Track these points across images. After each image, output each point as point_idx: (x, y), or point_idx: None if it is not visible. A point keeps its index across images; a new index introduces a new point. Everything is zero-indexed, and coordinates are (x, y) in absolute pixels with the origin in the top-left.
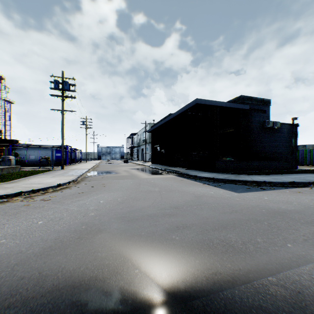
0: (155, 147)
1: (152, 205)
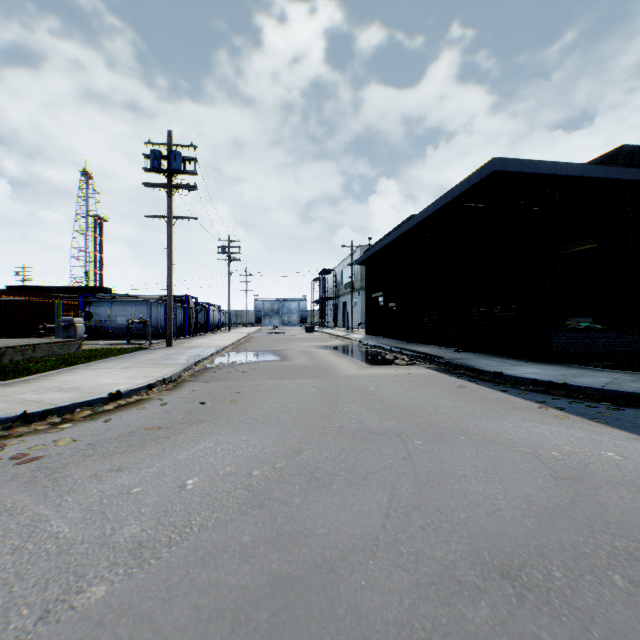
0: (373, 298)
1: (385, 537)
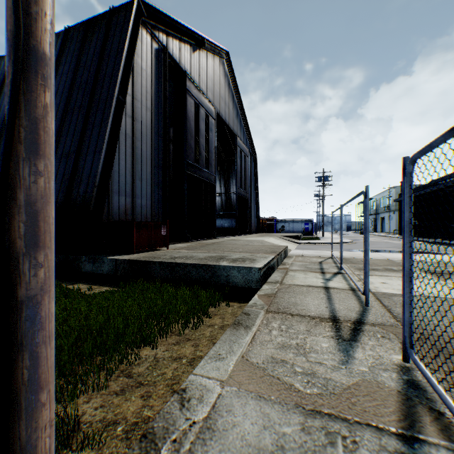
0: None
1: None
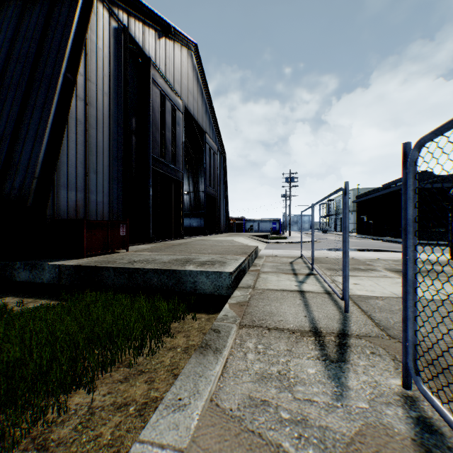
0: (361, 218)
1: (366, 246)
